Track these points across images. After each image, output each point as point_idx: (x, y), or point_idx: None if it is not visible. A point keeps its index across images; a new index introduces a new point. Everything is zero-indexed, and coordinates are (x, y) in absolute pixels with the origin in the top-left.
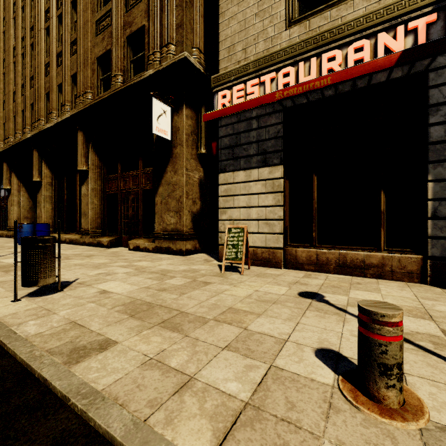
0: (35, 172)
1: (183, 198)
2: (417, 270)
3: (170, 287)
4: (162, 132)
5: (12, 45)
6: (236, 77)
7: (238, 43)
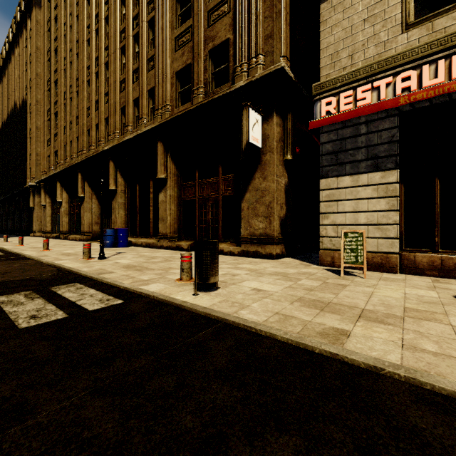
0: (111, 181)
1: (274, 204)
2: None
3: (312, 287)
4: (255, 141)
5: (85, 65)
6: (343, 83)
7: (343, 50)
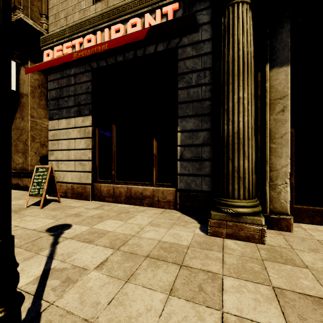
0: None
1: (28, 142)
2: (172, 199)
3: None
4: None
5: None
6: (57, 39)
7: (62, 11)
